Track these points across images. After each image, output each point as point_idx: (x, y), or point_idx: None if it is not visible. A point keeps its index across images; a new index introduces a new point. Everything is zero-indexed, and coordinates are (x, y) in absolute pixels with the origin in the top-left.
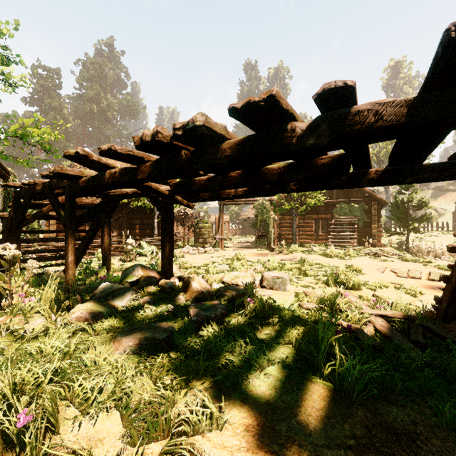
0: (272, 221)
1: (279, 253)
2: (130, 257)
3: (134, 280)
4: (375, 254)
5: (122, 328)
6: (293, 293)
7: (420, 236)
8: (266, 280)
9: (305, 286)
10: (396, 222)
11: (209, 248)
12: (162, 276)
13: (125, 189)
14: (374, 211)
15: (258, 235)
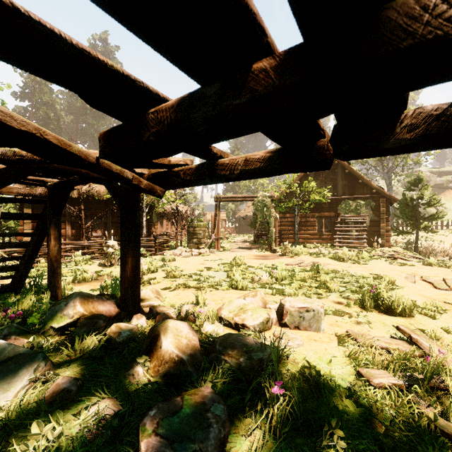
0: (273, 220)
1: (282, 255)
2: (111, 261)
3: (66, 323)
4: (391, 256)
5: None
6: (333, 337)
7: (426, 235)
8: (288, 314)
9: (337, 312)
10: (403, 221)
11: (204, 249)
12: (120, 311)
13: None
14: (382, 208)
15: (257, 234)
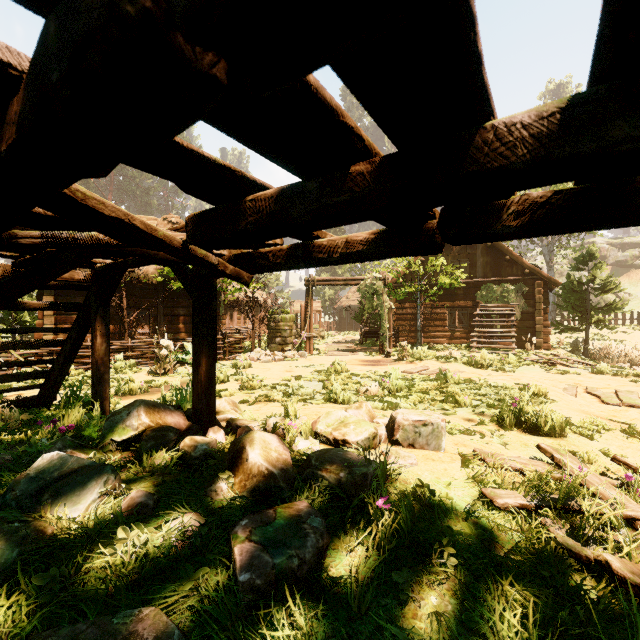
0: (386, 311)
1: (399, 360)
2: (164, 368)
3: (129, 436)
4: (548, 361)
5: (22, 637)
6: (456, 456)
7: (601, 332)
8: (400, 429)
9: (466, 431)
10: (569, 312)
11: (291, 352)
12: (192, 424)
13: (71, 233)
14: (538, 295)
15: (364, 331)
